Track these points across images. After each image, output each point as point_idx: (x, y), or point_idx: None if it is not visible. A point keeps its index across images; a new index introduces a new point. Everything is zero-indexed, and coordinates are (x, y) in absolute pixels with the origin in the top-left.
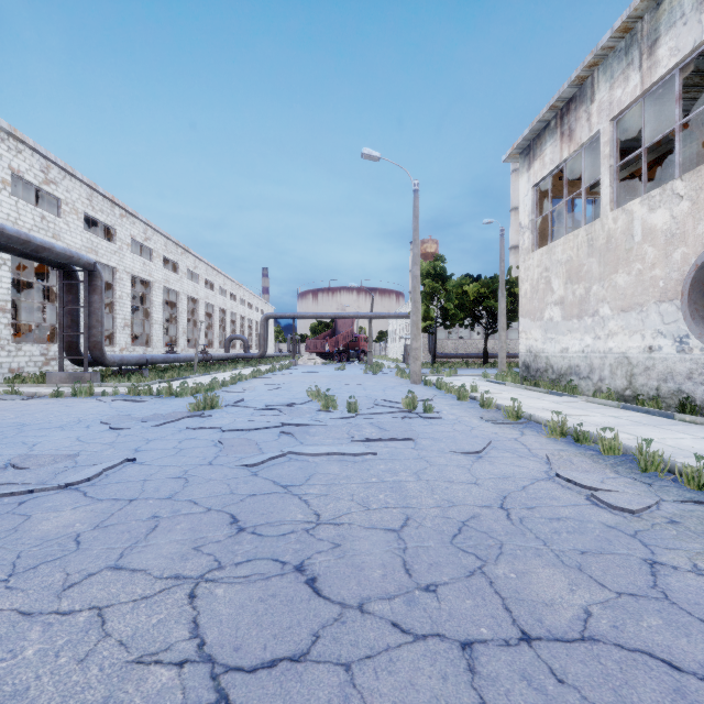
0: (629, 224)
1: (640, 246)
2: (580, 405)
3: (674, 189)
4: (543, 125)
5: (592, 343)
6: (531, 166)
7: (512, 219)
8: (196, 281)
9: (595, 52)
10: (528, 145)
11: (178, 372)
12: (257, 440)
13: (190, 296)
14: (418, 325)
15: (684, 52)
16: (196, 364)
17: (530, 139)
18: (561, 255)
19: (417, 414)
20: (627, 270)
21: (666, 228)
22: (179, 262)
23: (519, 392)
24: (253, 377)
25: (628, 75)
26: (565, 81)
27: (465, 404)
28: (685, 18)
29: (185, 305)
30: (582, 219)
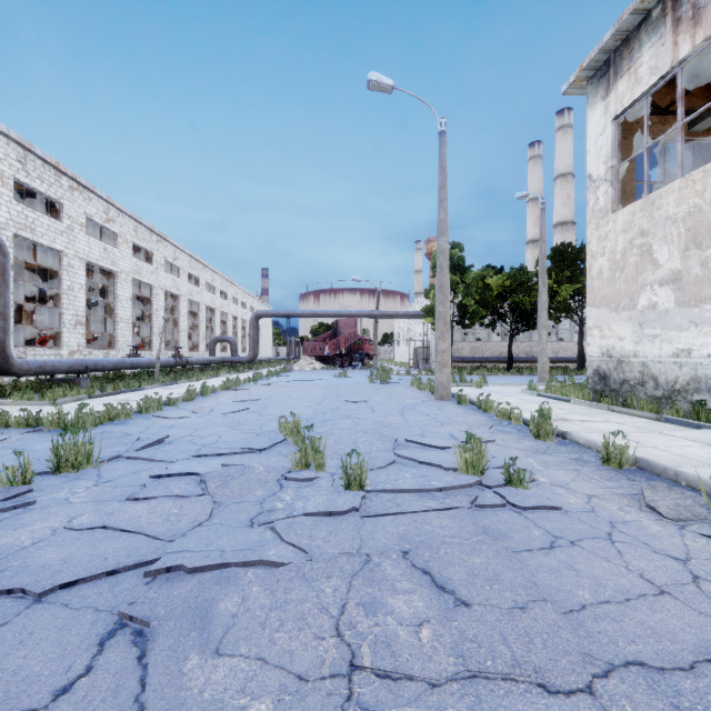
0: None
1: None
2: None
3: None
4: (637, 22)
5: None
6: (612, 89)
7: (529, 211)
8: (177, 274)
9: None
10: (605, 61)
11: (128, 382)
12: None
13: (169, 291)
14: (446, 318)
15: None
16: (157, 371)
17: (611, 49)
18: (675, 208)
19: (494, 490)
20: None
21: None
22: (154, 251)
23: (609, 416)
24: (226, 389)
25: None
26: None
27: (557, 449)
28: None
29: (162, 301)
30: None
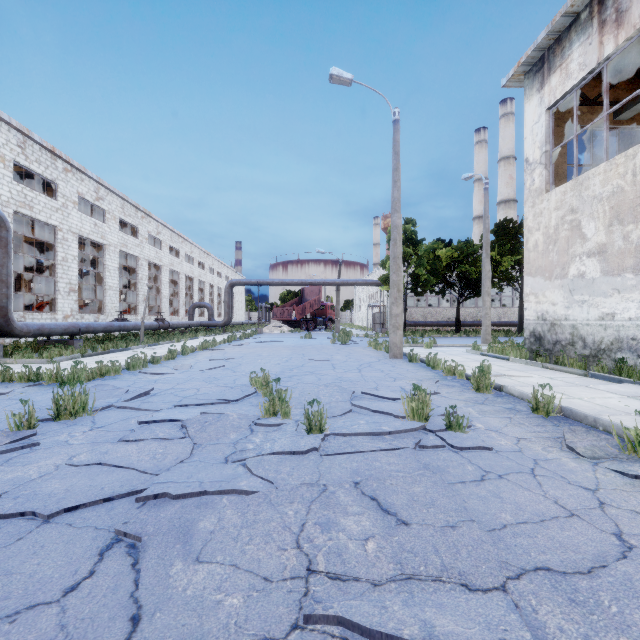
0: None
1: None
2: None
3: None
4: (568, 23)
5: None
6: (546, 83)
7: (475, 190)
8: (159, 247)
9: None
10: (540, 58)
11: (116, 343)
12: (4, 598)
13: (153, 262)
14: (399, 286)
15: None
16: (142, 333)
17: (545, 47)
18: (601, 188)
19: (436, 434)
20: None
21: None
22: (139, 226)
23: (542, 372)
24: (203, 349)
25: None
26: None
27: (494, 400)
28: None
29: (146, 271)
30: None
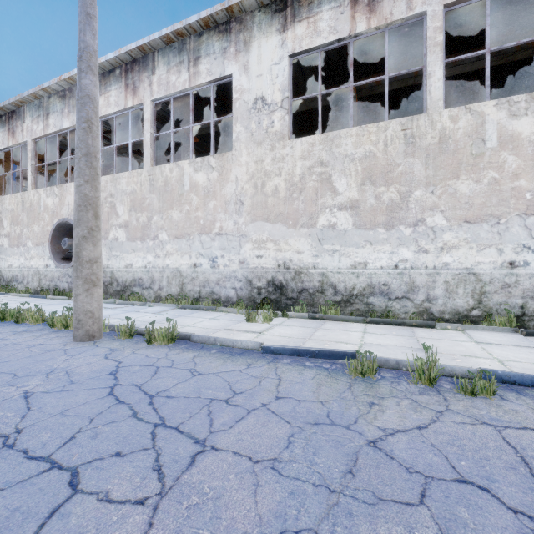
0: (40, 200)
1: (44, 213)
2: (5, 298)
3: (55, 190)
4: None
5: (24, 262)
6: None
7: None
8: None
9: (22, 97)
10: None
11: None
12: None
13: None
14: None
15: (58, 129)
16: None
17: None
18: (9, 206)
19: None
20: (39, 224)
21: (52, 207)
22: None
23: None
24: None
25: (39, 121)
26: (7, 100)
27: None
28: (58, 113)
29: None
30: (21, 188)
